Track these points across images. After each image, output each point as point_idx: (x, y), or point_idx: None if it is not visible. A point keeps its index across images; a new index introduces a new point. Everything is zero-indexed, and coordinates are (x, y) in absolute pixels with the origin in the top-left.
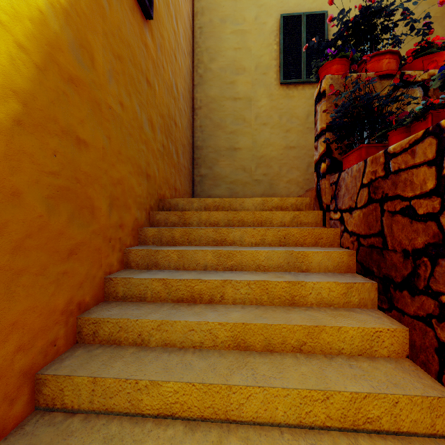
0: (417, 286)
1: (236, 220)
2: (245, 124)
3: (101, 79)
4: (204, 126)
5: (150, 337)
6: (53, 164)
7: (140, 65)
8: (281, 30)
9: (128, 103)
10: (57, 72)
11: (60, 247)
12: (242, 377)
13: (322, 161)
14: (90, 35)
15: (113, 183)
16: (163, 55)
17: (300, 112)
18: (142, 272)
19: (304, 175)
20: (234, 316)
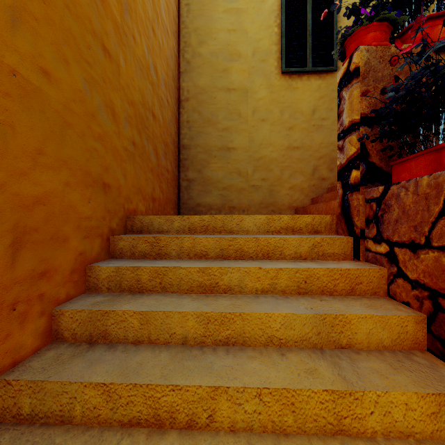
0: None
1: (233, 249)
2: (240, 120)
3: None
4: (191, 122)
5: None
6: None
7: (90, 21)
8: (283, 9)
9: (64, 74)
10: None
11: None
12: None
13: (354, 167)
14: None
15: (24, 204)
16: (133, 21)
17: (304, 107)
18: (76, 353)
19: (310, 180)
20: None
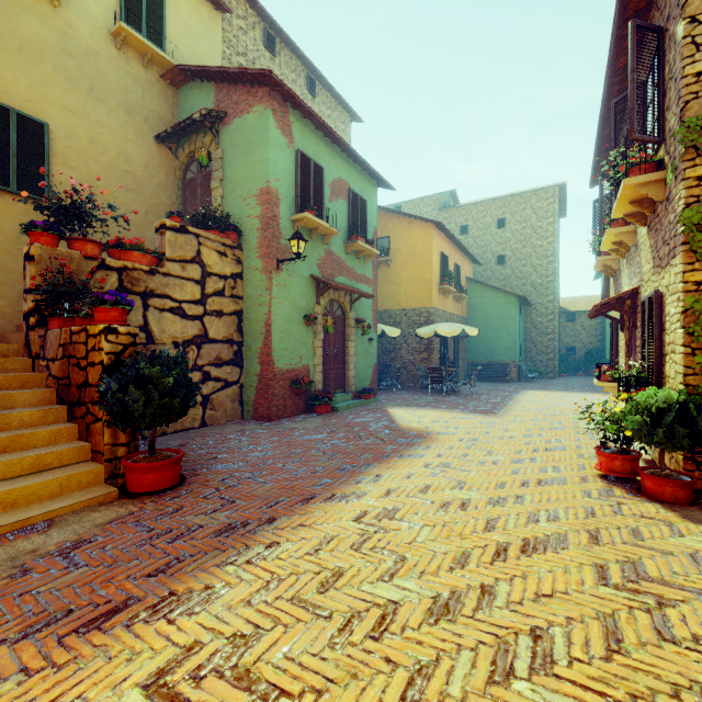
0: (82, 402)
1: None
2: None
3: None
4: None
5: None
6: None
7: None
8: None
9: None
10: None
11: None
12: None
13: (32, 316)
14: None
15: None
16: None
17: (7, 228)
18: None
19: (15, 306)
20: None
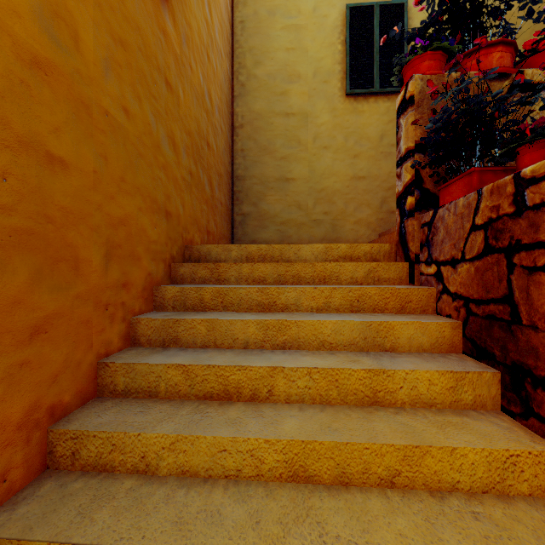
0: None
1: (290, 274)
2: (300, 148)
3: (92, 70)
4: (246, 150)
5: (159, 461)
6: (0, 193)
7: (156, 58)
8: (347, 25)
9: (137, 111)
10: (9, 48)
11: (16, 324)
12: (302, 542)
13: (409, 194)
14: (71, 0)
15: (112, 223)
16: (190, 50)
17: (371, 132)
18: (154, 352)
19: (377, 214)
20: (289, 427)
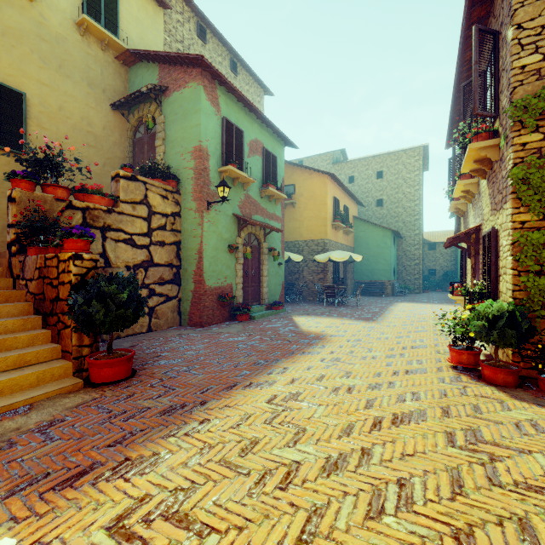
0: (54, 313)
1: None
2: None
3: None
4: None
5: None
6: None
7: None
8: None
9: None
10: None
11: None
12: None
13: (14, 245)
14: None
15: None
16: None
17: None
18: None
19: None
20: None
